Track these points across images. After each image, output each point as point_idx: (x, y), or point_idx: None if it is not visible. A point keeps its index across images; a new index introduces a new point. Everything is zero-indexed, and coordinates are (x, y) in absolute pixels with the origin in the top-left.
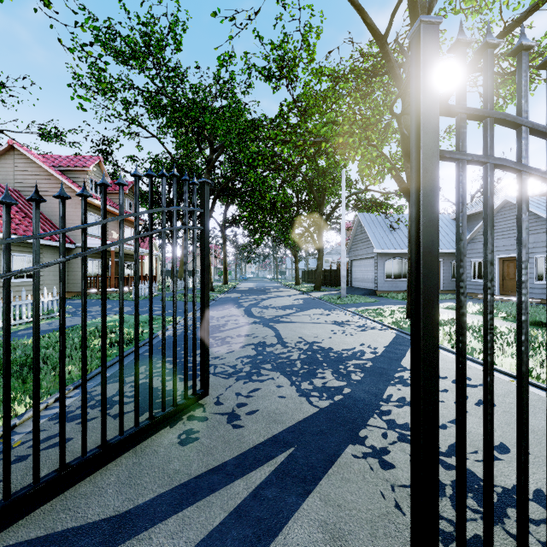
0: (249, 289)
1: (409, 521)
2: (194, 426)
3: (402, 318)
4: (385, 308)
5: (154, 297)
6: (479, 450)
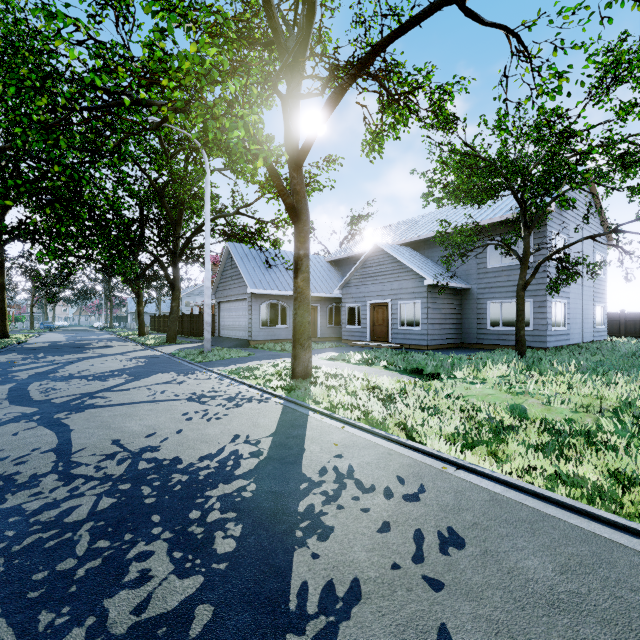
0: (51, 345)
1: None
2: None
3: (287, 378)
4: (264, 364)
5: None
6: None
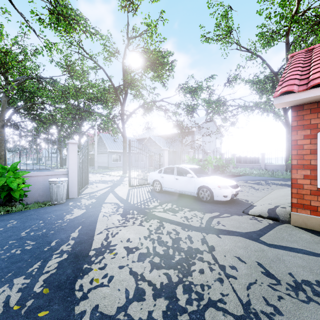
0: None
1: (128, 187)
2: (92, 188)
3: (121, 174)
4: (115, 172)
5: None
6: (136, 184)
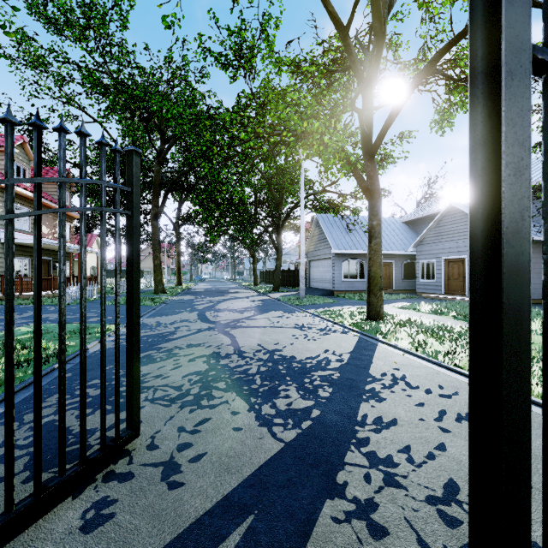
0: (205, 290)
1: None
2: (111, 492)
3: (363, 319)
4: (345, 308)
5: (92, 301)
6: None
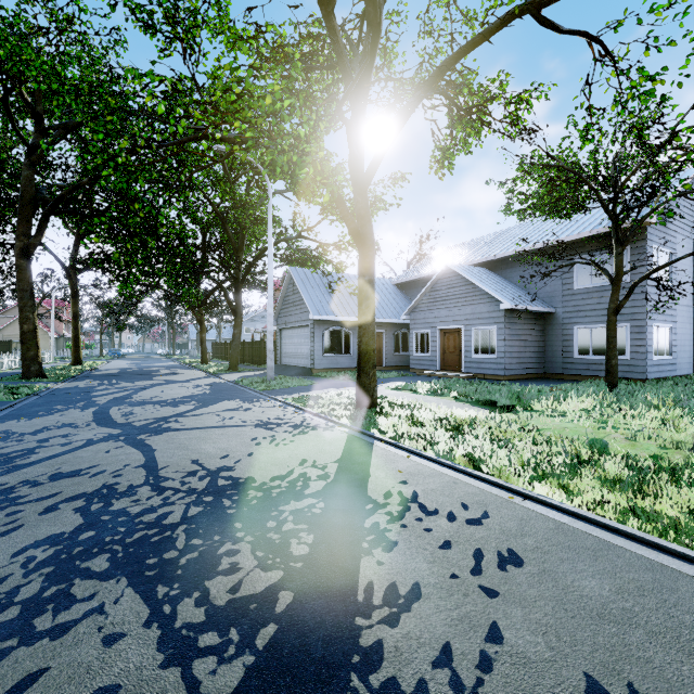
0: (121, 371)
1: None
2: None
3: (351, 407)
4: (327, 393)
5: None
6: None
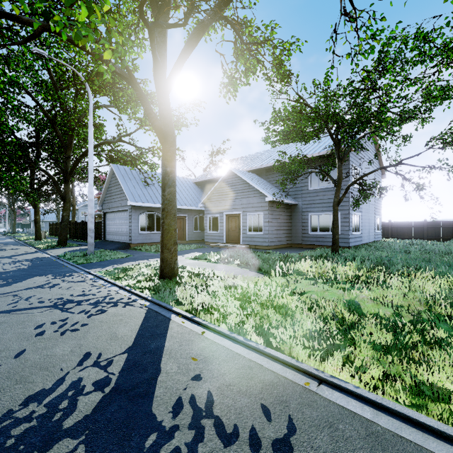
0: None
1: None
2: None
3: (156, 278)
4: (138, 264)
5: None
6: None
